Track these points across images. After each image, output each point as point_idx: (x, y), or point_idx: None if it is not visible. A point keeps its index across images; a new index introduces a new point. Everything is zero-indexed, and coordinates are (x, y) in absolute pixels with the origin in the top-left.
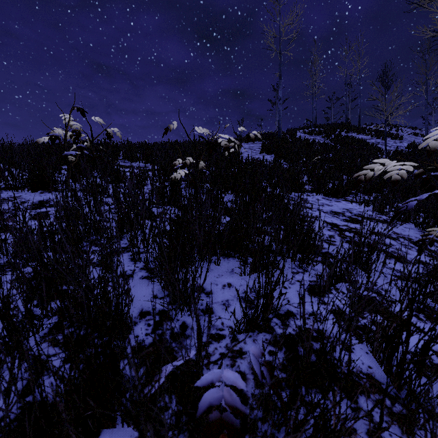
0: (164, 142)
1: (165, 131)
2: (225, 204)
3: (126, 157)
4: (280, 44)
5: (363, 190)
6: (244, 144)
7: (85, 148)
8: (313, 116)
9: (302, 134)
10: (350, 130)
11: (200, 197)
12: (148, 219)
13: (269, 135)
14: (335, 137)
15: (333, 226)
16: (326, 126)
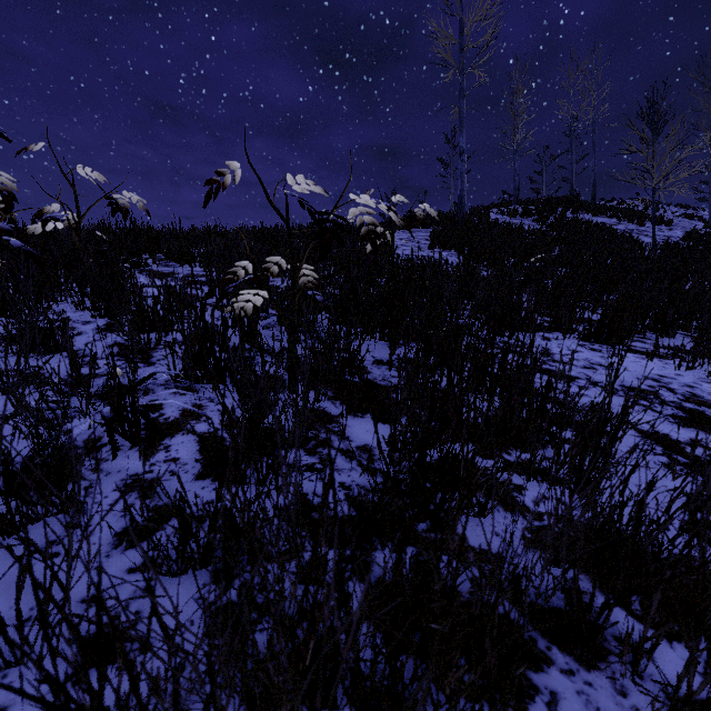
0: (254, 227)
1: (210, 187)
2: (367, 373)
3: (172, 256)
4: (464, 54)
5: (652, 324)
6: (399, 232)
7: (9, 233)
8: (515, 185)
9: (499, 215)
10: (580, 209)
11: (298, 365)
12: (135, 444)
13: (441, 216)
14: (557, 220)
15: (669, 450)
16: (538, 203)
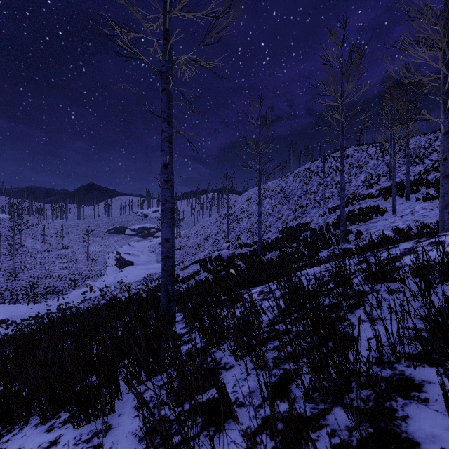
0: None
1: None
2: None
3: None
4: None
5: None
6: None
7: None
8: None
9: None
10: None
11: None
12: None
13: None
14: None
15: None
16: None
